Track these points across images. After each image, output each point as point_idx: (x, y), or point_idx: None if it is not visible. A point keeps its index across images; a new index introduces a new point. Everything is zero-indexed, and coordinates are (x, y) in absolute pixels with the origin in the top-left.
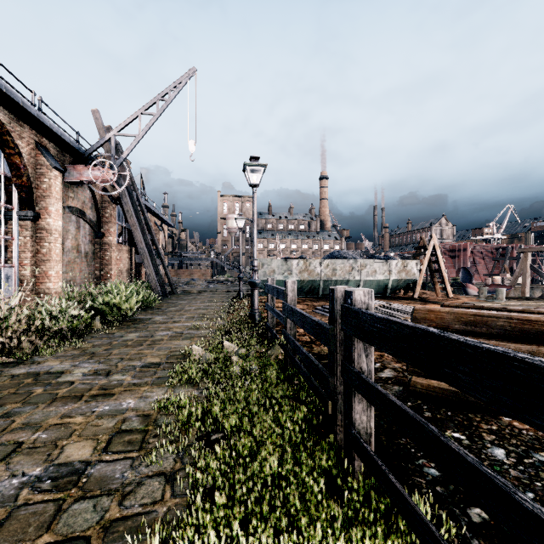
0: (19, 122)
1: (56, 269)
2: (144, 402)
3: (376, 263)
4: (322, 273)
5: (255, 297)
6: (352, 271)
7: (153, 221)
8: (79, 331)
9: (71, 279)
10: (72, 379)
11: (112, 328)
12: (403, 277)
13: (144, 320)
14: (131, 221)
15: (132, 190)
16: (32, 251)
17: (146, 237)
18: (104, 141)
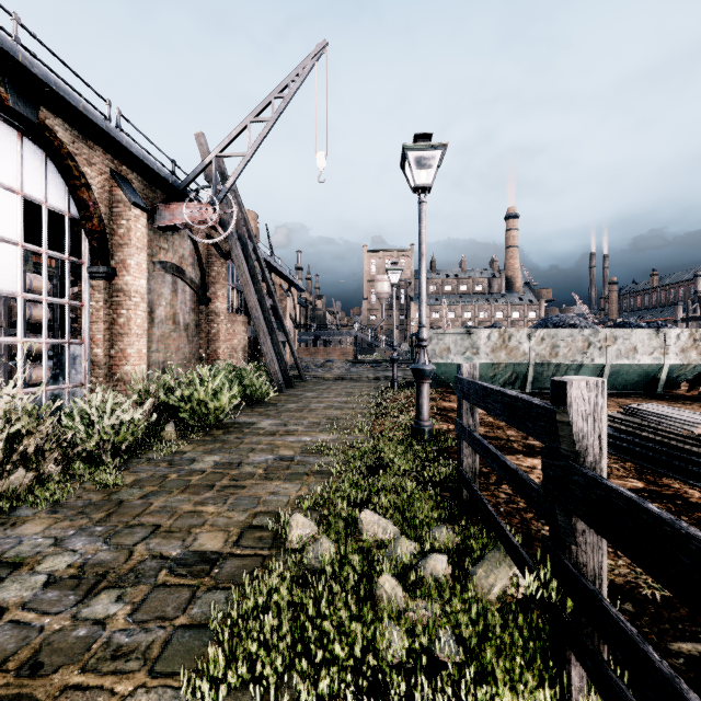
0: (86, 142)
1: (137, 346)
2: None
3: (637, 335)
4: (532, 352)
5: (423, 396)
6: (588, 349)
7: (278, 283)
8: (139, 445)
9: (165, 360)
10: (11, 598)
11: (189, 441)
12: (692, 360)
13: (243, 425)
14: (243, 280)
15: (246, 240)
16: (107, 321)
17: (264, 303)
18: (203, 167)
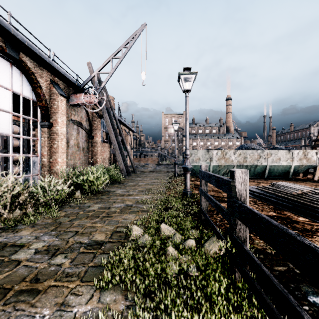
0: (40, 67)
1: (62, 157)
2: (59, 318)
3: (280, 153)
4: (235, 160)
5: (187, 179)
6: (259, 159)
7: (124, 129)
8: (65, 200)
9: (74, 163)
10: (22, 257)
11: (87, 198)
12: (304, 163)
13: (109, 192)
14: (108, 128)
15: (110, 110)
16: (48, 146)
17: (118, 138)
18: (91, 78)
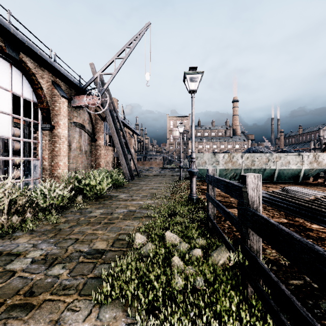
0: (41, 68)
1: (63, 161)
2: None
3: (290, 156)
4: (243, 163)
5: (193, 183)
6: (268, 162)
7: (127, 132)
8: (66, 205)
9: (76, 167)
10: (18, 267)
11: (88, 203)
12: (314, 167)
13: (112, 196)
14: (111, 130)
15: (113, 112)
16: (50, 149)
17: (121, 141)
18: (94, 79)
